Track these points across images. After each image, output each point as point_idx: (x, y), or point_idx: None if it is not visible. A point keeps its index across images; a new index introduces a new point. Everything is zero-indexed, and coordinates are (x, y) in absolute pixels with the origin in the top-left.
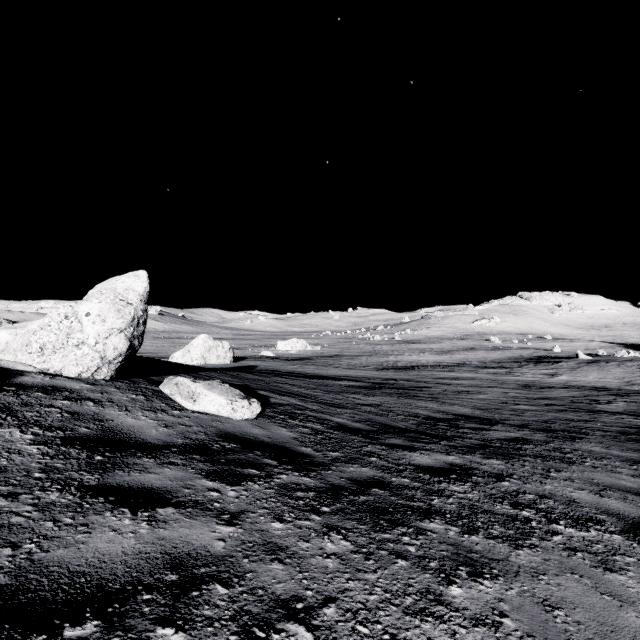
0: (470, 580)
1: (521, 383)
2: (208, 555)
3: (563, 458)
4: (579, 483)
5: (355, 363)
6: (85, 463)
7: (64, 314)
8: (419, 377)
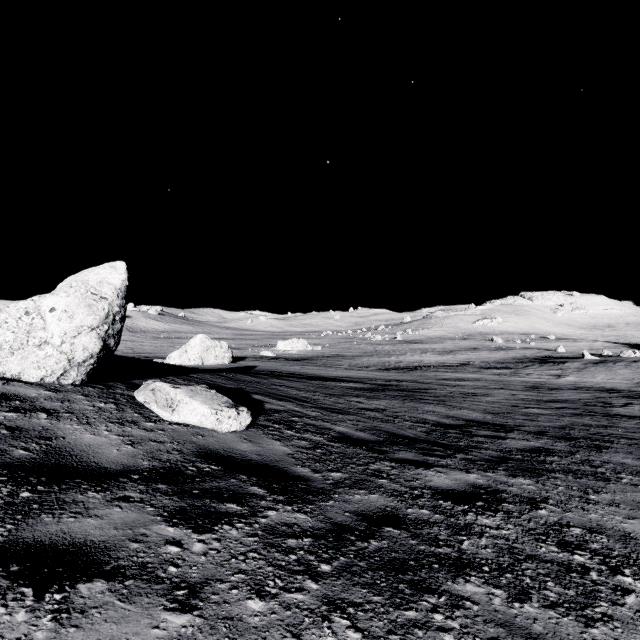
0: None
1: (528, 384)
2: None
3: (595, 473)
4: (626, 509)
5: (356, 363)
6: (1, 504)
7: (24, 309)
8: (422, 378)
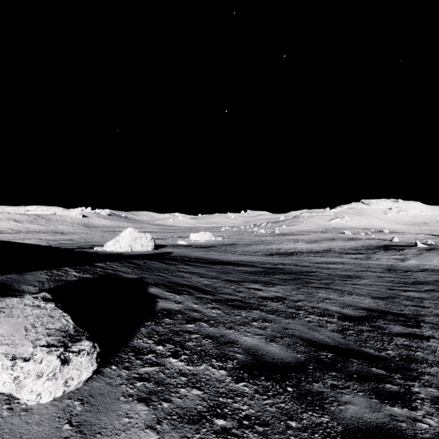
0: None
1: (383, 267)
2: None
3: None
4: None
5: (248, 250)
6: None
7: None
8: (300, 262)
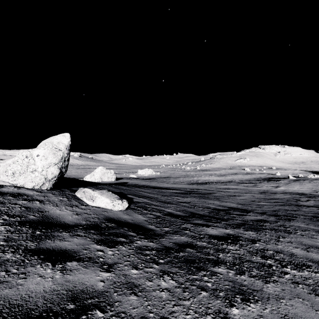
0: (243, 304)
1: (261, 191)
2: (93, 291)
3: (285, 230)
4: (295, 244)
5: (177, 181)
6: (30, 236)
7: (25, 155)
8: (209, 188)
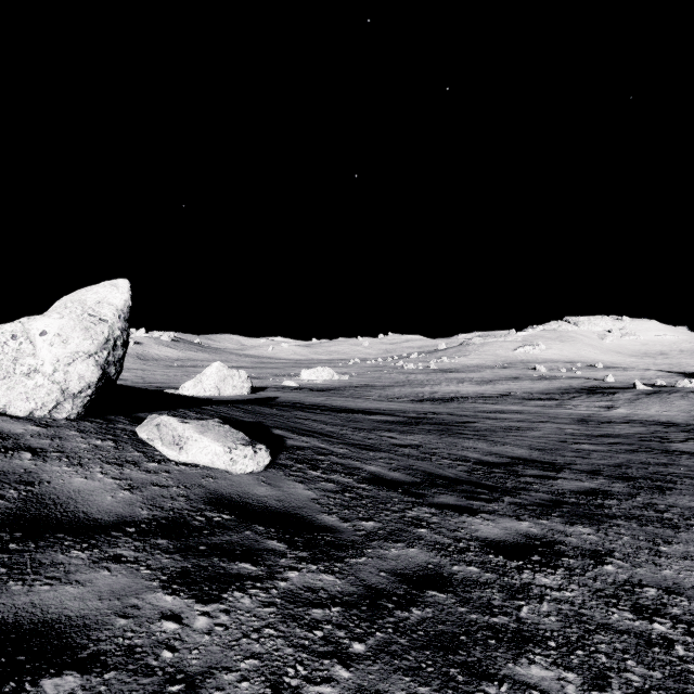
0: None
1: (576, 417)
2: None
3: (662, 519)
4: None
5: (387, 394)
6: None
7: (10, 333)
8: (460, 410)
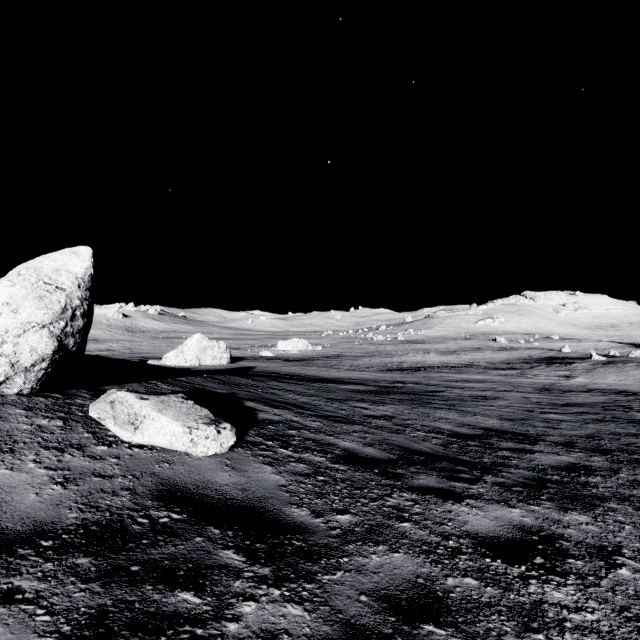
0: None
1: (538, 386)
2: None
3: None
4: None
5: (358, 364)
6: None
7: None
8: (427, 379)
